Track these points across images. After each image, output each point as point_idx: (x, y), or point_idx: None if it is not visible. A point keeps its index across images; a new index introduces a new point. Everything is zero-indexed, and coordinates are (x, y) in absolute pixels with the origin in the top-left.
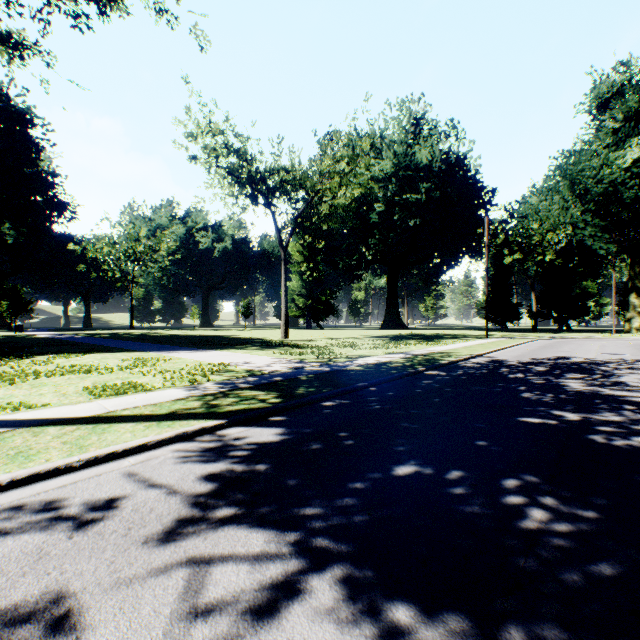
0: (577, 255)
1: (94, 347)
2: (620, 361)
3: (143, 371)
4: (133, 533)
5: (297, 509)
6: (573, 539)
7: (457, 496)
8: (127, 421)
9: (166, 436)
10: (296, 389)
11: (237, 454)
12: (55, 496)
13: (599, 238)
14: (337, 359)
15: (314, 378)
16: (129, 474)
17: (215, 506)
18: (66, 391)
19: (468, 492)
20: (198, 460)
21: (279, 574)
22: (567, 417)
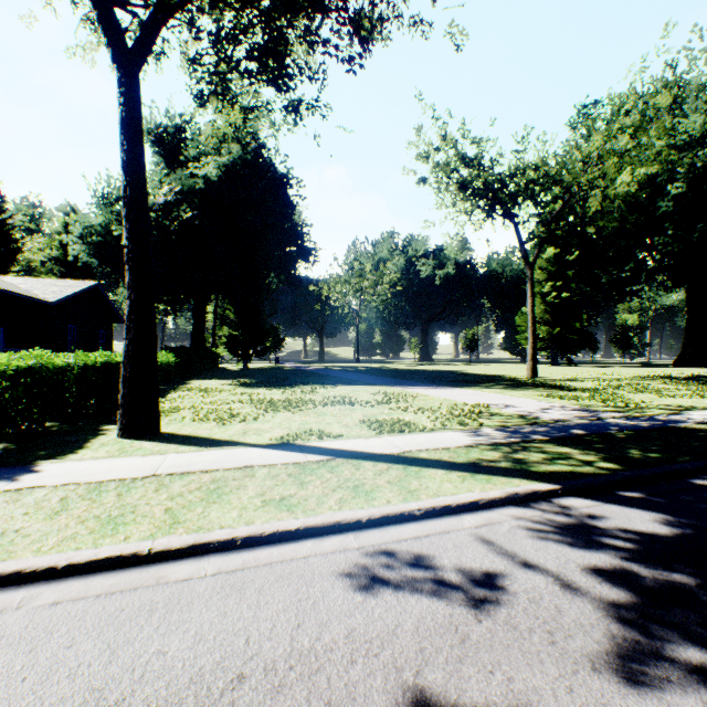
0: None
1: (338, 379)
2: None
3: (400, 407)
4: (561, 643)
5: None
6: None
7: None
8: (432, 466)
9: (495, 495)
10: (625, 451)
11: (616, 544)
12: (418, 549)
13: None
14: (643, 409)
15: (638, 436)
16: (481, 540)
17: (663, 636)
18: (346, 422)
19: None
20: (561, 540)
21: None
22: None
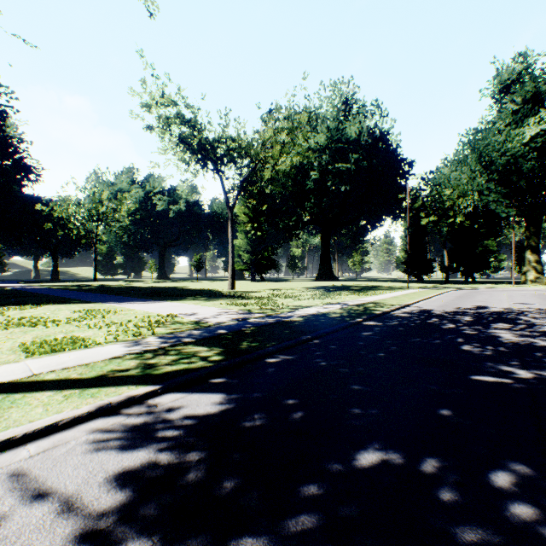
0: (482, 218)
1: (53, 298)
2: (533, 310)
3: (90, 324)
4: None
5: (234, 543)
6: None
7: (446, 507)
8: (46, 389)
9: (84, 411)
10: (240, 344)
11: (166, 435)
12: None
13: (501, 203)
14: (279, 310)
15: (258, 331)
16: (19, 474)
17: (118, 540)
18: None
19: (458, 498)
20: (116, 447)
21: None
22: (520, 374)
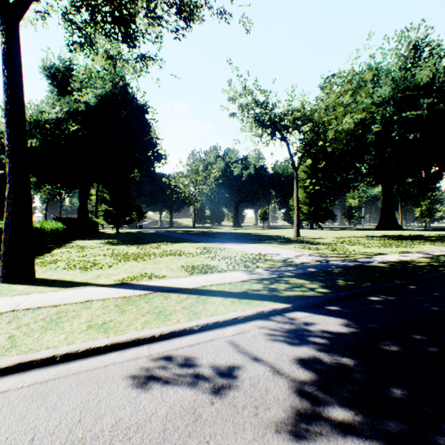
0: None
1: (178, 239)
2: None
3: (211, 256)
4: (261, 414)
5: (430, 436)
6: None
7: None
8: (216, 295)
9: (249, 313)
10: (335, 281)
11: (315, 341)
12: (189, 354)
13: None
14: (353, 255)
15: (345, 272)
16: (233, 344)
17: (325, 402)
18: (172, 267)
19: None
20: (282, 341)
21: None
22: None
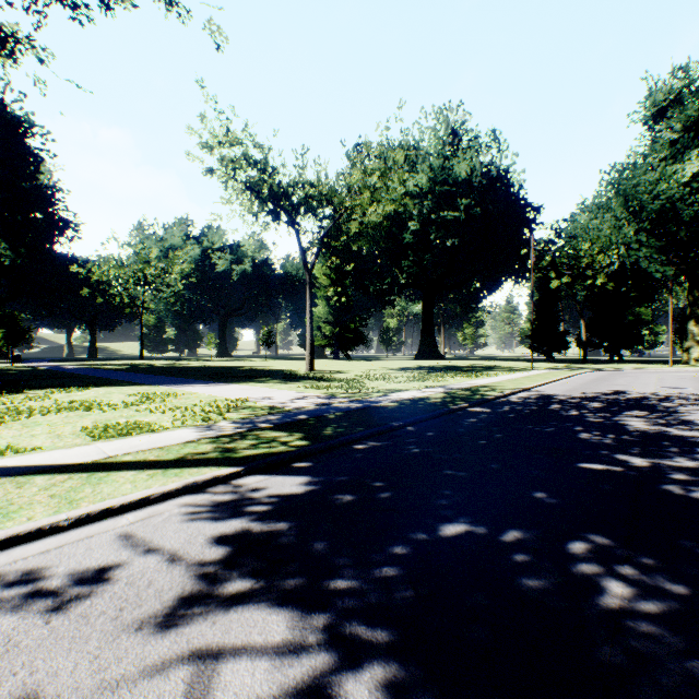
0: (630, 279)
1: (98, 380)
2: (683, 396)
3: (151, 408)
4: (125, 615)
5: (326, 582)
6: (665, 623)
7: (518, 564)
8: (128, 469)
9: (172, 487)
10: (323, 429)
11: (255, 509)
12: (35, 565)
13: (655, 260)
14: (368, 394)
15: (343, 416)
16: (126, 535)
17: (227, 578)
18: (62, 432)
19: (530, 559)
20: (209, 517)
21: (305, 674)
22: (634, 463)
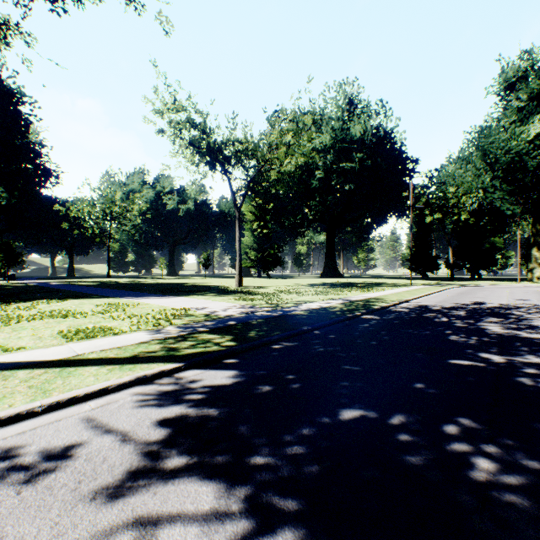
0: (487, 215)
1: (74, 294)
2: (529, 306)
3: (113, 316)
4: (83, 487)
5: (248, 458)
6: (524, 493)
7: (403, 443)
8: (92, 364)
9: (126, 380)
10: (248, 333)
11: (192, 398)
12: (12, 444)
13: (506, 200)
14: (284, 304)
15: (264, 322)
16: (88, 419)
17: (167, 455)
18: (42, 334)
19: (413, 439)
20: (155, 404)
21: (228, 538)
22: (493, 359)
